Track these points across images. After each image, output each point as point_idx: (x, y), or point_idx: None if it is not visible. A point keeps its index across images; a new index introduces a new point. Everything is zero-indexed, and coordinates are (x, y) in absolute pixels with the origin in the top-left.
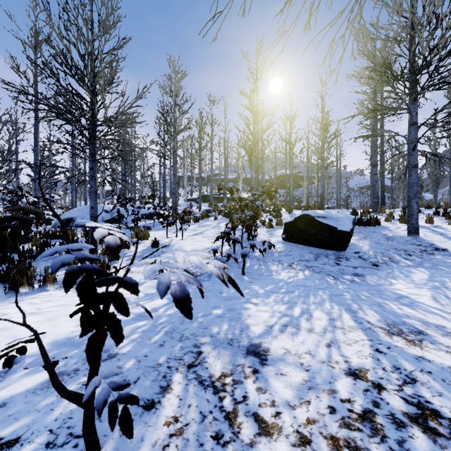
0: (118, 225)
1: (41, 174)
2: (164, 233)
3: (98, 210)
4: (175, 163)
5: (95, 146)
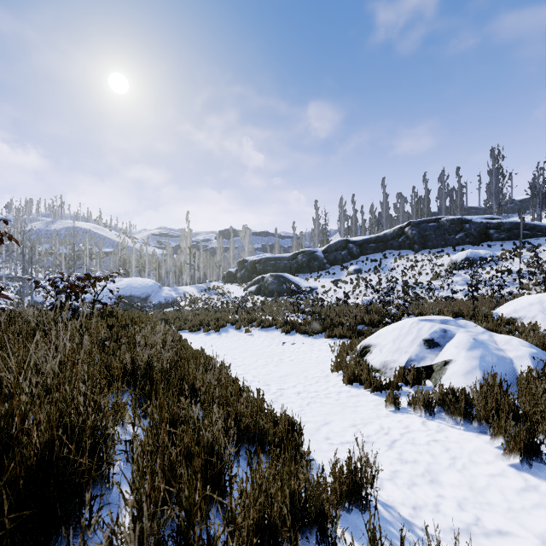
0: None
1: None
2: None
3: None
4: None
5: None
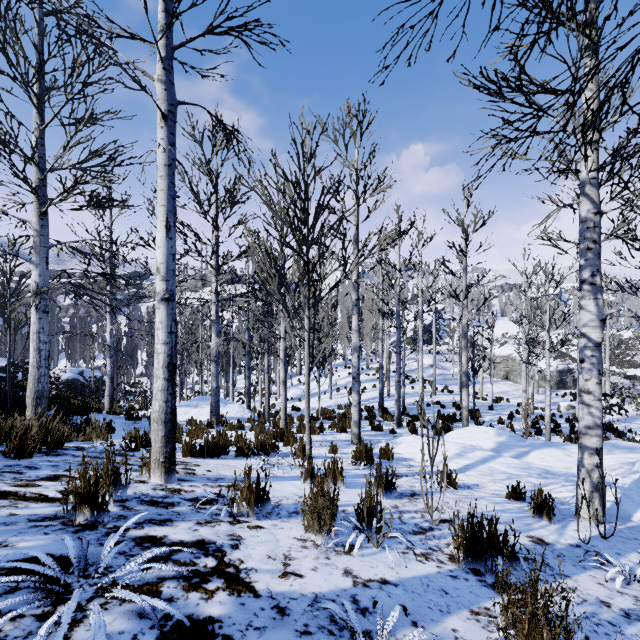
0: None
1: None
2: None
3: None
4: None
5: None
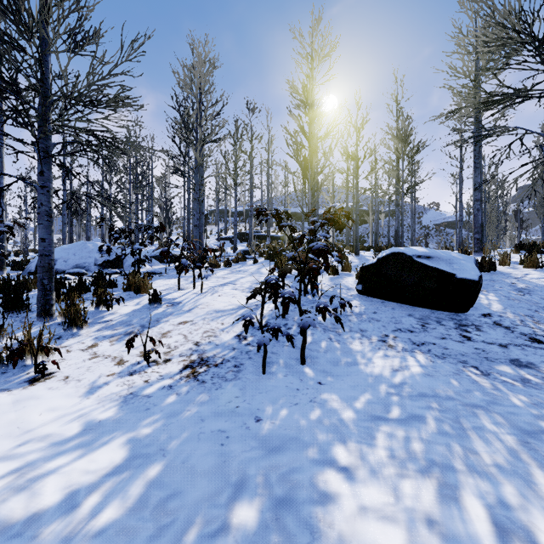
0: (115, 271)
1: (26, 204)
2: (177, 282)
3: (90, 249)
4: (201, 187)
5: (48, 137)
